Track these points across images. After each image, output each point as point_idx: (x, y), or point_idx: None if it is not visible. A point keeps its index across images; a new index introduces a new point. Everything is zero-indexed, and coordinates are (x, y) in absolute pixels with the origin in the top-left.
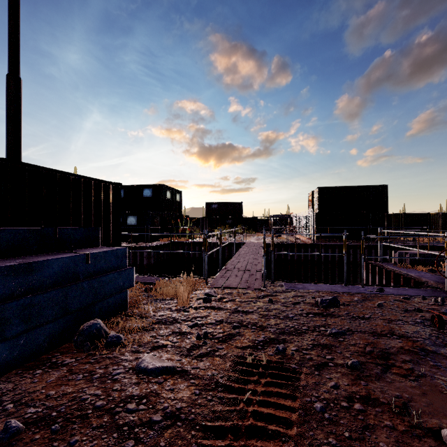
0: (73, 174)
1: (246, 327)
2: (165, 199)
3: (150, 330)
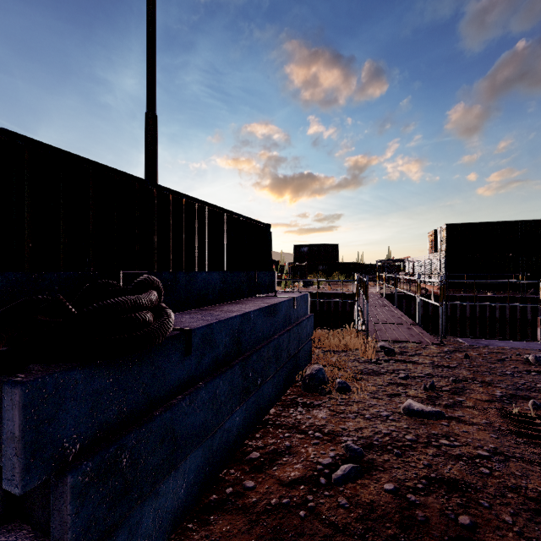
0: (242, 215)
1: (466, 381)
2: None
3: (361, 380)
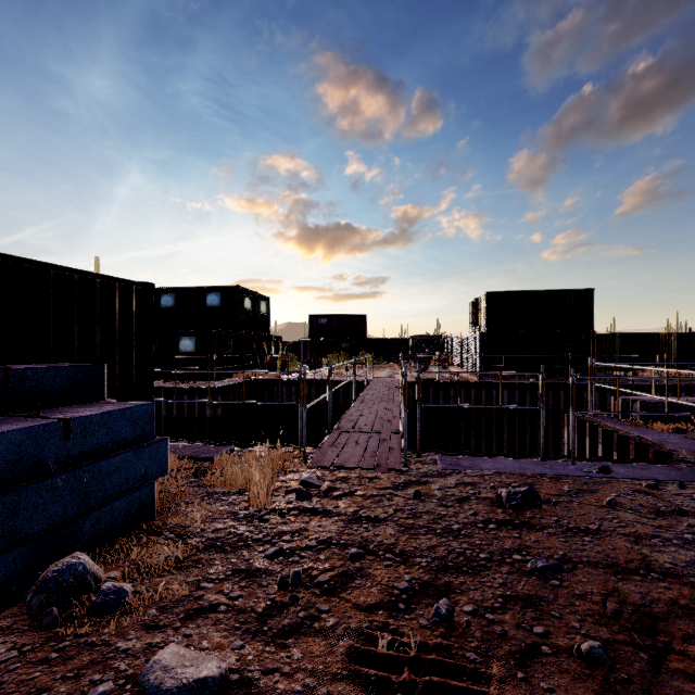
0: (57, 266)
1: (374, 555)
2: (242, 310)
3: (190, 567)
